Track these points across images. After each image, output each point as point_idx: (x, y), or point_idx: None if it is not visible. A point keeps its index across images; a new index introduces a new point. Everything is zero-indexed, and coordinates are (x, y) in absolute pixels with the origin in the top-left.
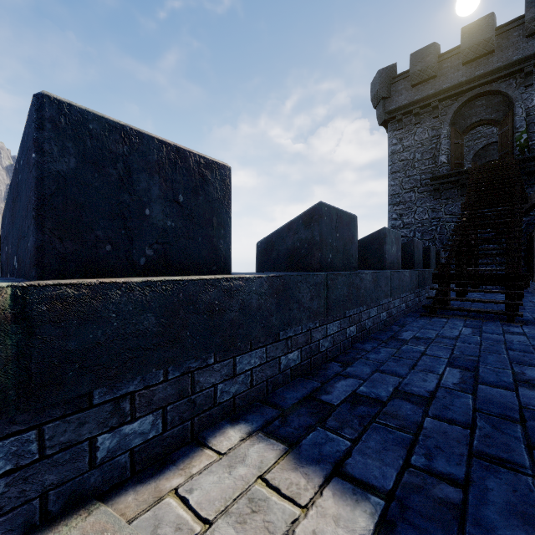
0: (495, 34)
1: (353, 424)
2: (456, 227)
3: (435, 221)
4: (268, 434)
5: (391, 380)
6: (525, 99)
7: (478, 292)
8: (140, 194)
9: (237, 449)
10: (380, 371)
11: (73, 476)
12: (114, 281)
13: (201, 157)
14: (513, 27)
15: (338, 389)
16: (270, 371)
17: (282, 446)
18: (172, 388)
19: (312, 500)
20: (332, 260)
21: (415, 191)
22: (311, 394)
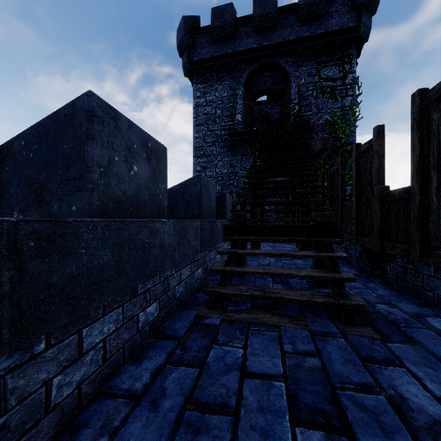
0: (277, 12)
1: None
2: (252, 170)
3: (232, 176)
4: None
5: None
6: (297, 76)
7: (268, 243)
8: None
9: None
10: None
11: None
12: None
13: None
14: (290, 10)
15: None
16: None
17: None
18: None
19: None
20: None
21: (217, 146)
22: None
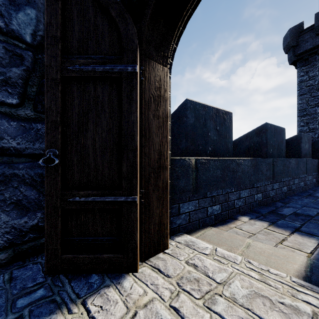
0: None
1: (298, 221)
2: None
3: None
4: (259, 220)
5: (314, 210)
6: None
7: None
8: (207, 128)
9: (249, 222)
10: (306, 207)
11: (203, 217)
12: (211, 158)
13: (223, 111)
14: None
15: (284, 211)
16: (251, 200)
17: (268, 223)
18: (223, 197)
19: (288, 236)
20: (272, 152)
21: None
22: (271, 212)
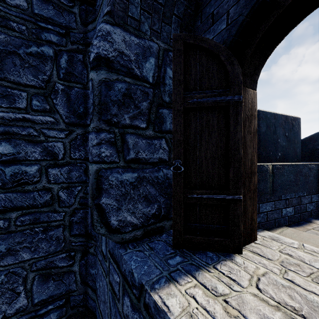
0: None
1: None
2: None
3: None
4: None
5: None
6: None
7: None
8: (277, 135)
9: None
10: None
11: (278, 218)
12: (284, 163)
13: (291, 117)
14: None
15: None
16: None
17: None
18: (296, 200)
19: None
20: None
21: None
22: None
